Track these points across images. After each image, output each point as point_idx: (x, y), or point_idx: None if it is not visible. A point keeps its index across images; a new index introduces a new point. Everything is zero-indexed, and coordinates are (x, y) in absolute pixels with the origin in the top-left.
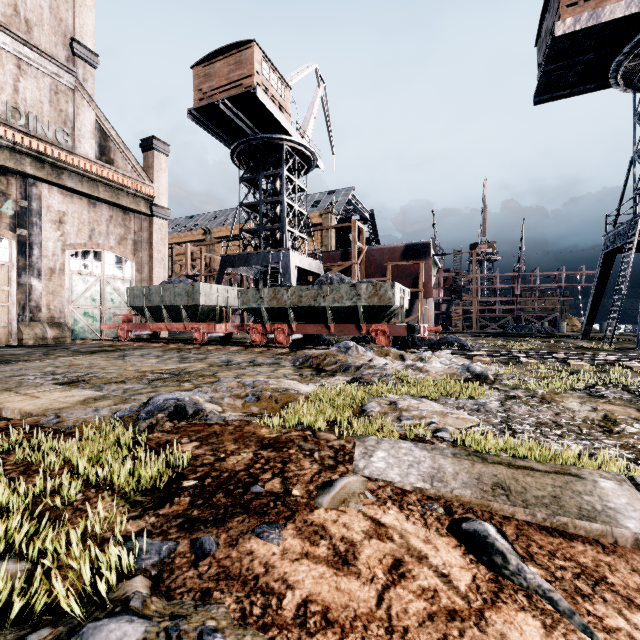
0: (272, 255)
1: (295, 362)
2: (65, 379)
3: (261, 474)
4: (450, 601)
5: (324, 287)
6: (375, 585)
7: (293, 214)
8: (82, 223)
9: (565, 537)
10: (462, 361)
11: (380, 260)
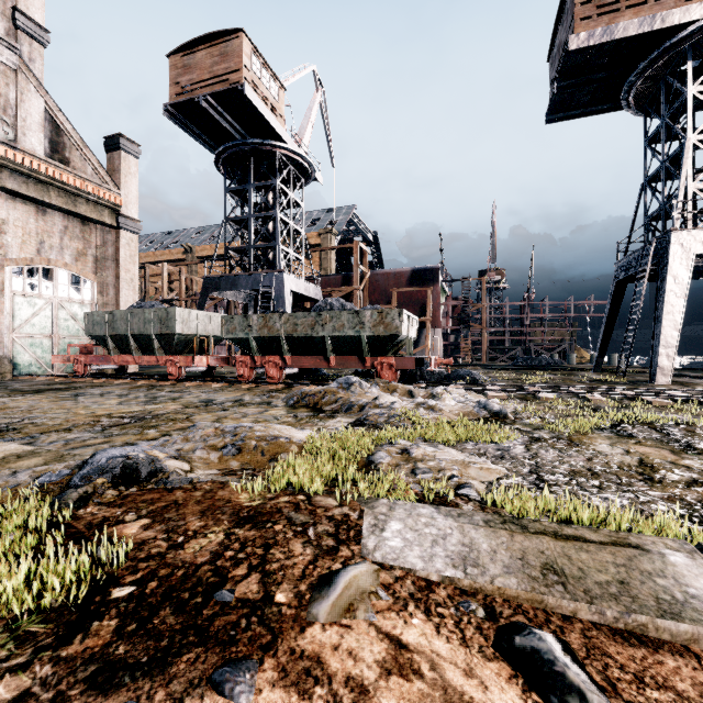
0: (263, 277)
1: (289, 401)
2: None
3: (232, 568)
4: None
5: (323, 314)
6: None
7: (288, 232)
8: (28, 234)
9: (647, 646)
10: (476, 397)
11: (385, 286)
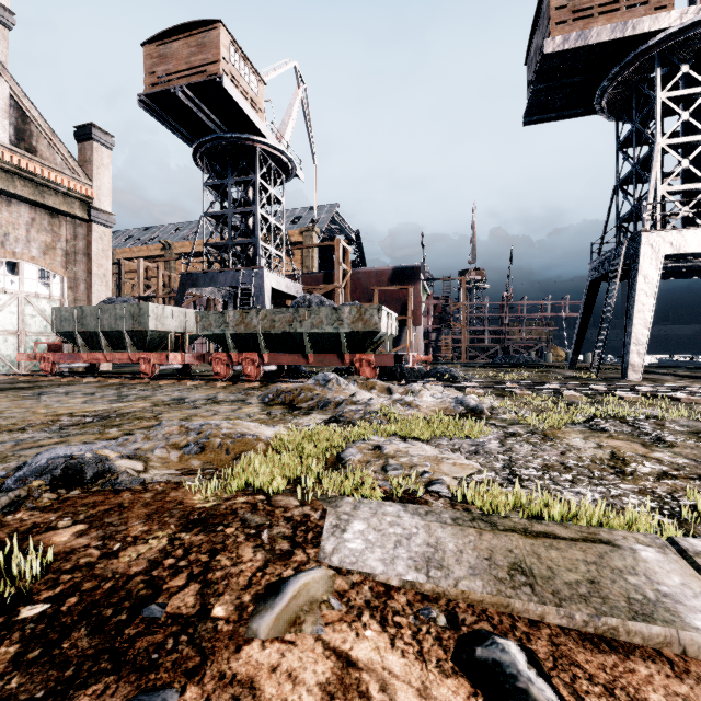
0: (243, 274)
1: (264, 398)
2: None
3: (169, 579)
4: None
5: (301, 310)
6: None
7: (268, 228)
8: None
9: (618, 651)
10: (454, 394)
11: (366, 284)
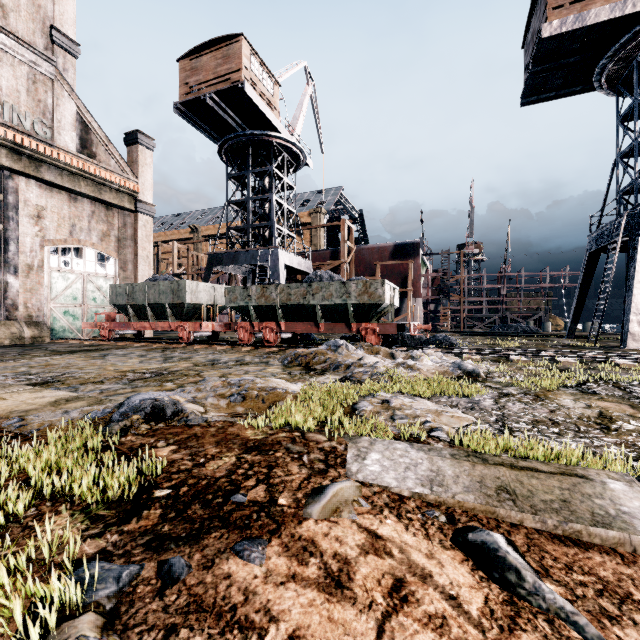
0: (260, 253)
1: (284, 361)
2: (38, 379)
3: (244, 481)
4: (462, 630)
5: (313, 285)
6: (374, 613)
7: (282, 212)
8: (62, 218)
9: (580, 546)
10: (452, 359)
11: (369, 259)
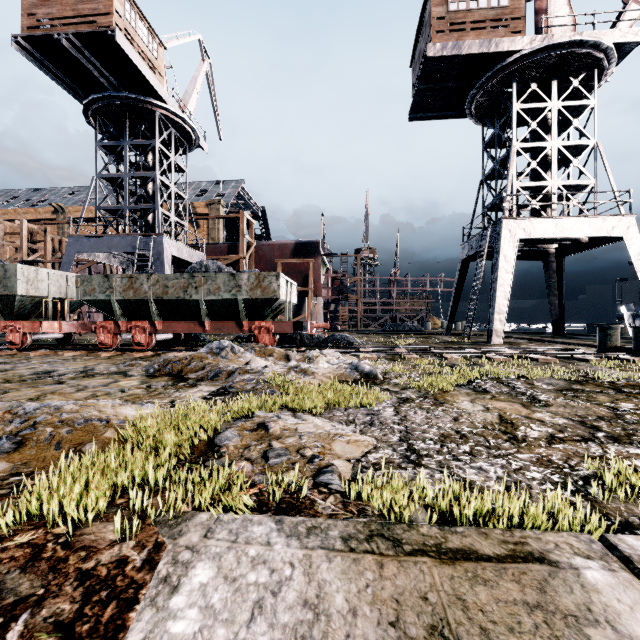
0: (140, 240)
1: (148, 369)
2: None
3: None
4: None
5: (197, 276)
6: None
7: (170, 196)
8: None
9: None
10: (350, 359)
11: (270, 256)
